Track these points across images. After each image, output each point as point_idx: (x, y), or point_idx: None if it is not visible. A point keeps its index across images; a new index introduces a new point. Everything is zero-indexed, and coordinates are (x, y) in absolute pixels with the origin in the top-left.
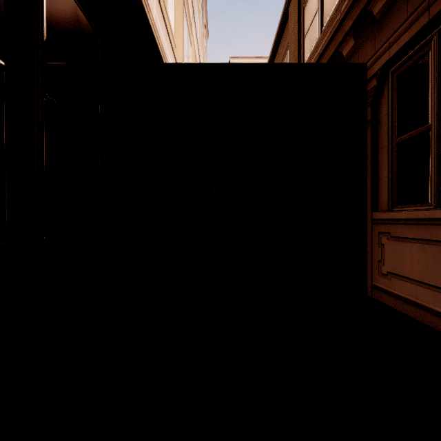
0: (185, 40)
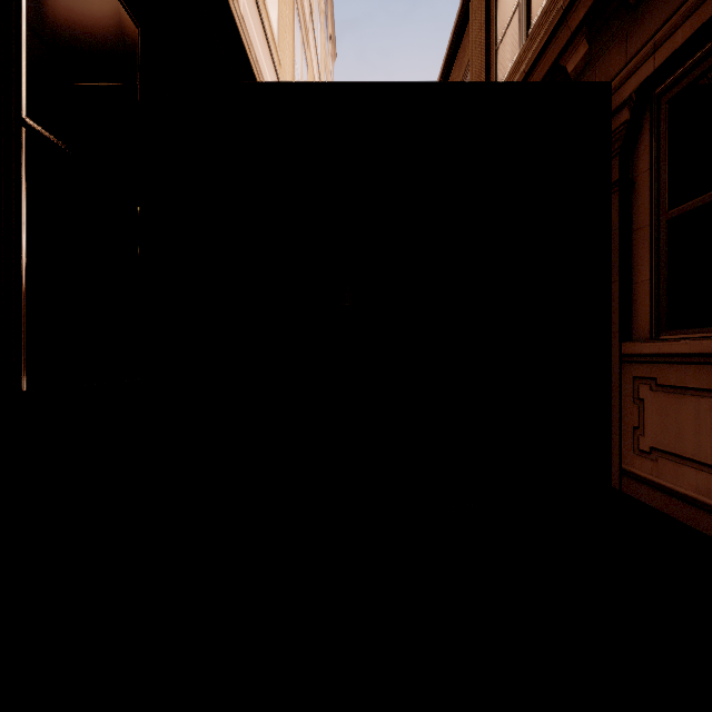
0: (297, 57)
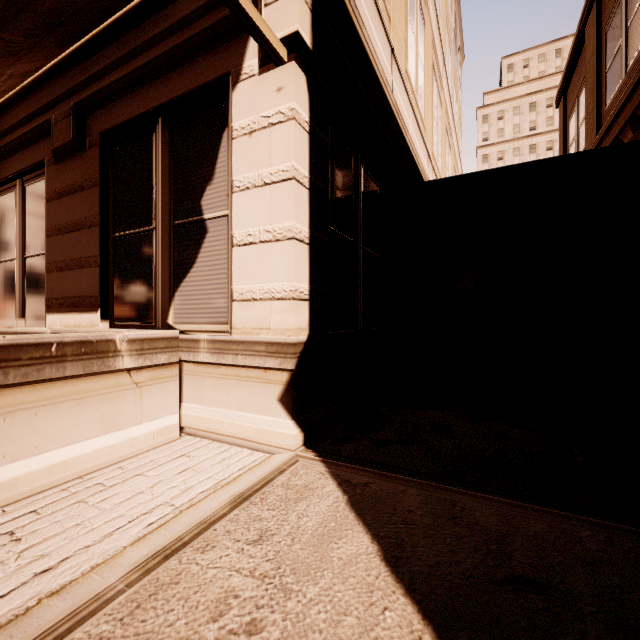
0: (434, 108)
